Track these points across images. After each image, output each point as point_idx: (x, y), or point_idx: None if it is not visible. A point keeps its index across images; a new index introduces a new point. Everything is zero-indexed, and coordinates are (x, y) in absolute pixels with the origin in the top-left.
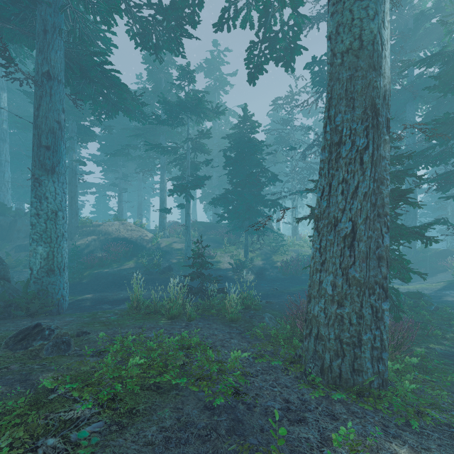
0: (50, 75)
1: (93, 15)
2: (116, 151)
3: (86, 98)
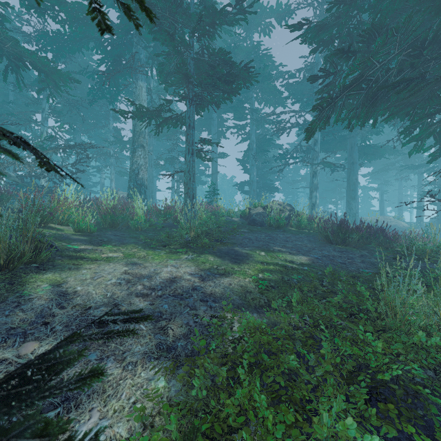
0: (353, 163)
1: (370, 133)
2: (379, 169)
3: (364, 158)
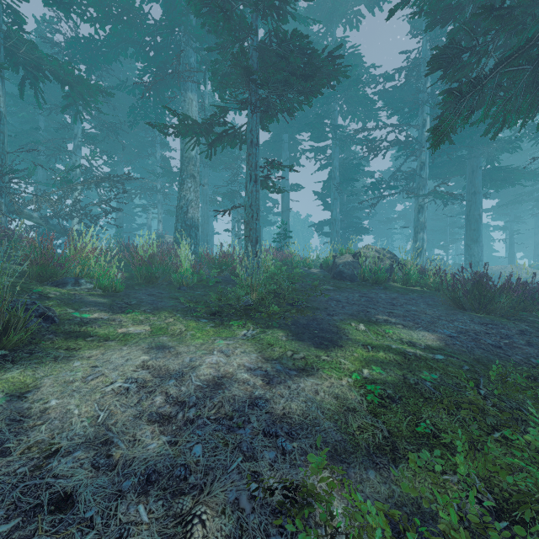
0: (475, 192)
1: (501, 151)
2: (508, 201)
3: (489, 187)
